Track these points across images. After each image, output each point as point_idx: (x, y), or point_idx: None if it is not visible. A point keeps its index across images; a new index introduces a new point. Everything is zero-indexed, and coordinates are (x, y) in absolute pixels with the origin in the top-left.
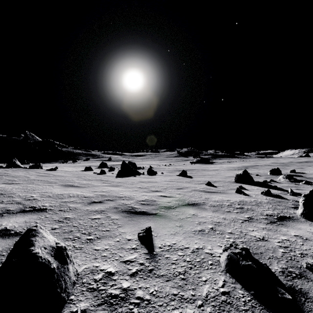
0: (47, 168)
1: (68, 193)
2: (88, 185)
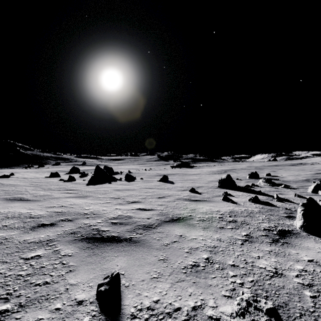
0: (0, 175)
1: (6, 212)
2: (44, 197)
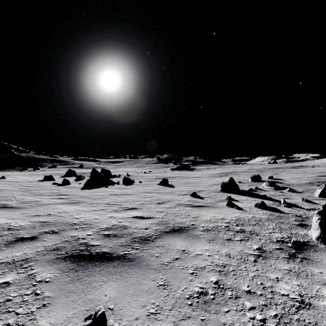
0: None
1: None
2: (32, 203)
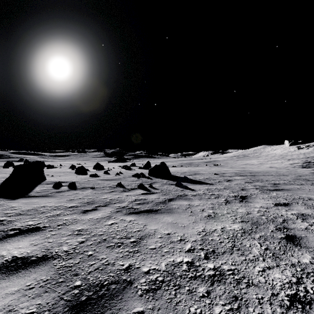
0: None
1: None
2: None
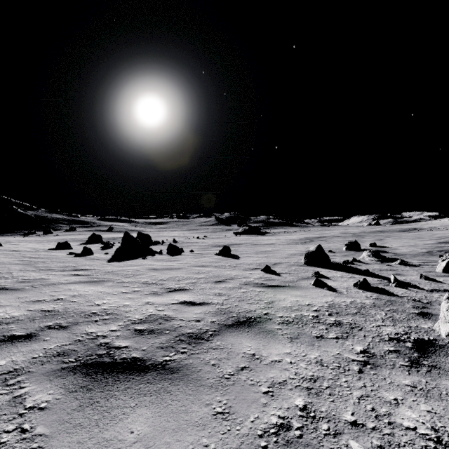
0: None
1: None
2: (34, 282)
